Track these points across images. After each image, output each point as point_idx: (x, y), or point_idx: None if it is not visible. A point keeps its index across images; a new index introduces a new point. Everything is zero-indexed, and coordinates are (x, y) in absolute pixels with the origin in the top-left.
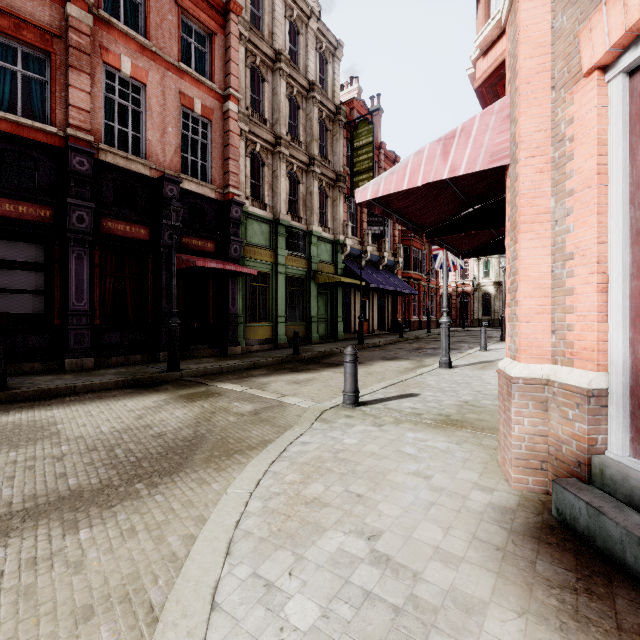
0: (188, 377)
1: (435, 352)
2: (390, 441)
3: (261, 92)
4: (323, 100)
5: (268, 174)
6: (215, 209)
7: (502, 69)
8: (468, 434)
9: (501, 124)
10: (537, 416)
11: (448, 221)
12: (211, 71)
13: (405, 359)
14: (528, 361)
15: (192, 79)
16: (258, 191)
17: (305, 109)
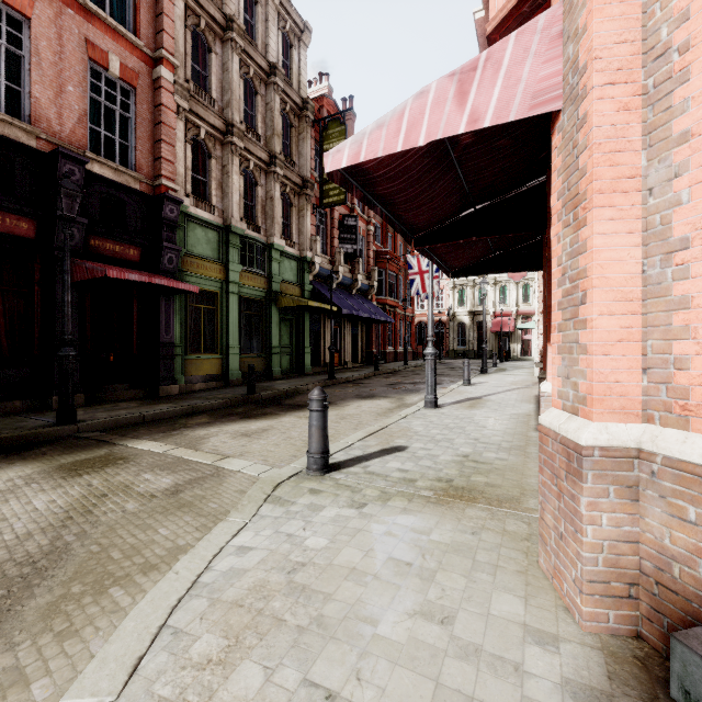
0: (88, 432)
1: (415, 387)
2: (377, 538)
3: (207, 65)
4: (287, 89)
5: (216, 169)
6: (141, 205)
7: (526, 4)
8: (483, 513)
9: (549, 47)
10: (622, 509)
11: (443, 224)
12: (135, 22)
13: (383, 397)
14: (606, 418)
15: (106, 26)
16: (203, 189)
17: (265, 96)
